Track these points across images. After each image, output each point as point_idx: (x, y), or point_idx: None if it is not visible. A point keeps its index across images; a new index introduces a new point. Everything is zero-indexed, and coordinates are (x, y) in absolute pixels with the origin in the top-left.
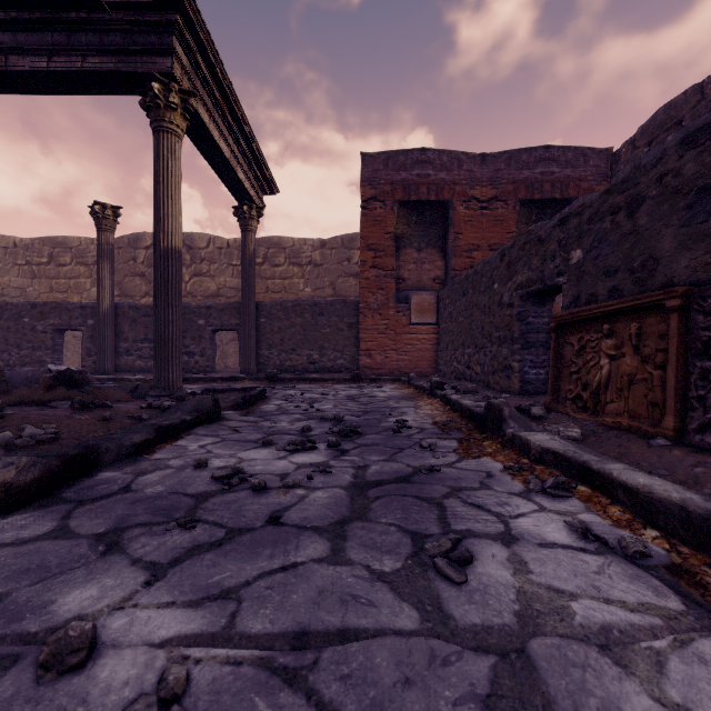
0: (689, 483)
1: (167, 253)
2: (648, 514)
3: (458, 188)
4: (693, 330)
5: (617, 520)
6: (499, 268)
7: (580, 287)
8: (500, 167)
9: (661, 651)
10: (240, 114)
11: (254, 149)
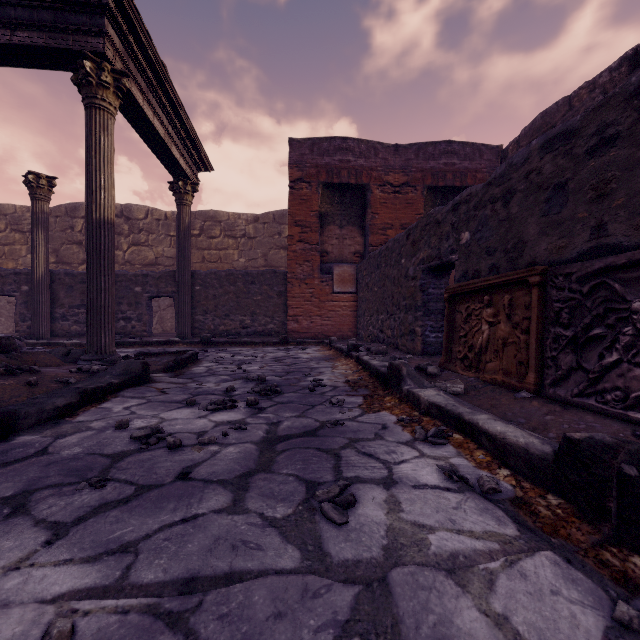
0: (539, 429)
1: (99, 224)
2: (503, 457)
3: (374, 173)
4: (549, 302)
5: (480, 462)
6: (405, 245)
7: (468, 263)
8: (410, 157)
9: (494, 571)
10: (174, 96)
11: (189, 129)
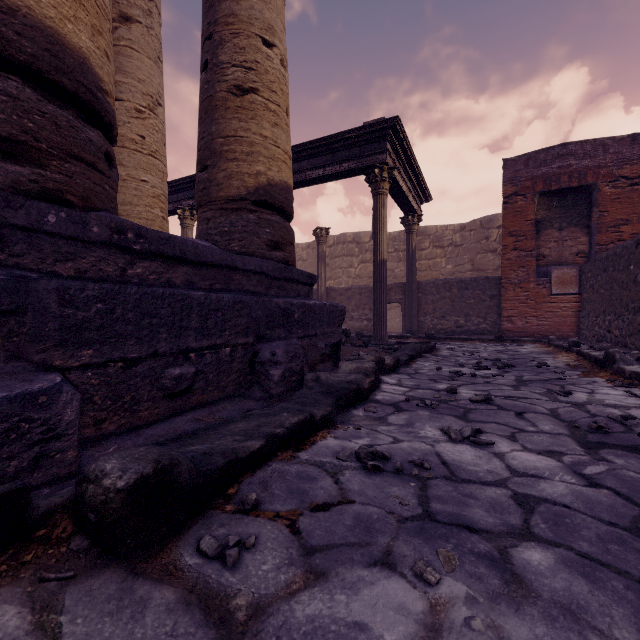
0: None
1: (380, 263)
2: None
3: (603, 171)
4: None
5: None
6: (634, 253)
7: None
8: None
9: (632, 408)
10: (414, 163)
11: (420, 179)
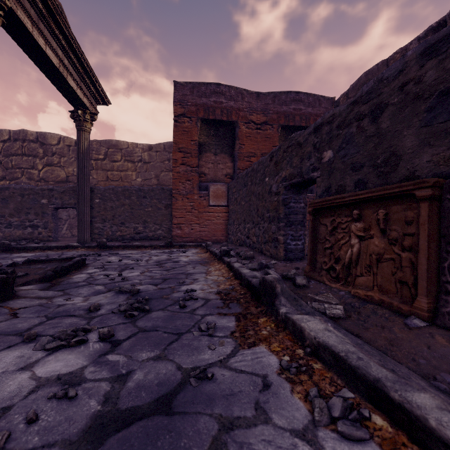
0: None
1: None
2: None
3: (241, 113)
4: (447, 218)
5: None
6: (269, 166)
7: (331, 179)
8: (268, 102)
9: None
10: (66, 30)
11: (84, 64)
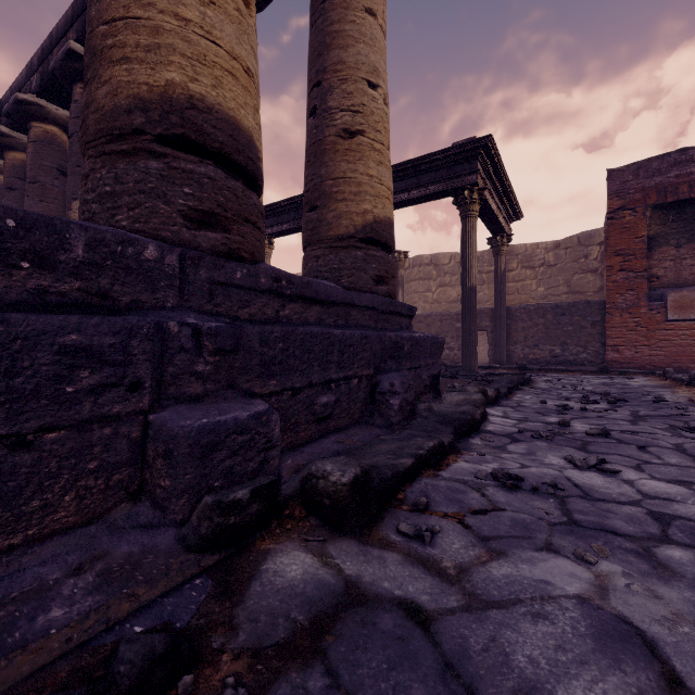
0: None
1: (470, 290)
2: None
3: None
4: None
5: None
6: None
7: None
8: None
9: None
10: (505, 181)
11: (511, 197)
